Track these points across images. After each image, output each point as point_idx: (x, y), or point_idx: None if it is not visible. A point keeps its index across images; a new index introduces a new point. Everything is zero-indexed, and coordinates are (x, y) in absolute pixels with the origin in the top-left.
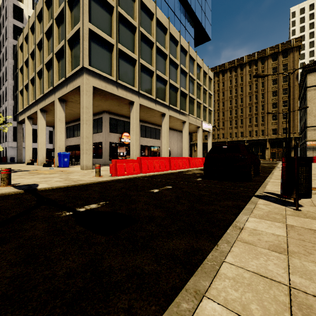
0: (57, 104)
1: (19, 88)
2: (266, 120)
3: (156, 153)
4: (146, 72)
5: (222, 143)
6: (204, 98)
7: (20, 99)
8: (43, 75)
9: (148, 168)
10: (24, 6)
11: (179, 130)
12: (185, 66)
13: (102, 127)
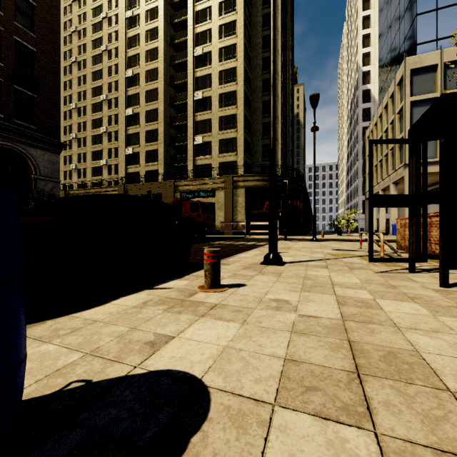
0: (391, 187)
1: (366, 172)
2: None
3: None
4: None
5: None
6: None
7: (367, 181)
8: (382, 165)
9: None
10: (371, 85)
11: None
12: None
13: None
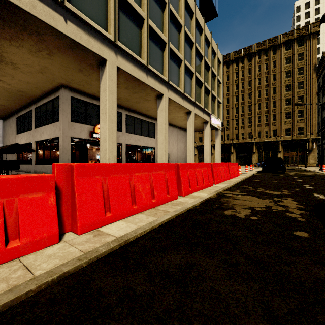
0: None
1: None
2: (278, 119)
3: (150, 156)
4: (130, 17)
5: (227, 146)
6: (212, 85)
7: None
8: None
9: (109, 205)
10: None
11: (179, 127)
12: (191, 33)
13: (59, 112)
